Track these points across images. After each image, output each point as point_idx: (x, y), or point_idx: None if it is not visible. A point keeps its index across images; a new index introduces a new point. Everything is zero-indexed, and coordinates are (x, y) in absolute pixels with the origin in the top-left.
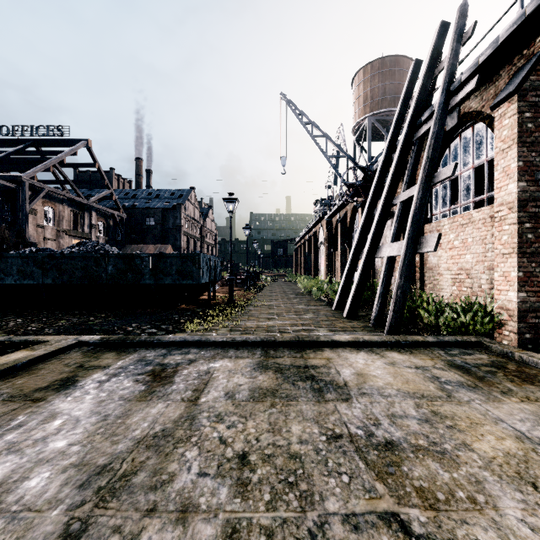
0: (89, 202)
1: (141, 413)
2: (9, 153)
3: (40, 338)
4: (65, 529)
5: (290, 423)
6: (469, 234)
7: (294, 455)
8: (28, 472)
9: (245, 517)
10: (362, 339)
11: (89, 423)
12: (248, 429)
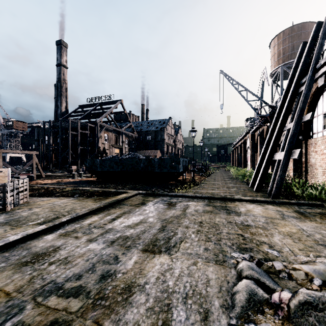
0: (122, 130)
1: (169, 212)
2: (91, 111)
3: (126, 191)
4: (162, 226)
5: (216, 218)
6: None
7: (215, 223)
8: (148, 218)
9: (201, 229)
10: (255, 199)
11: (156, 212)
12: (202, 218)
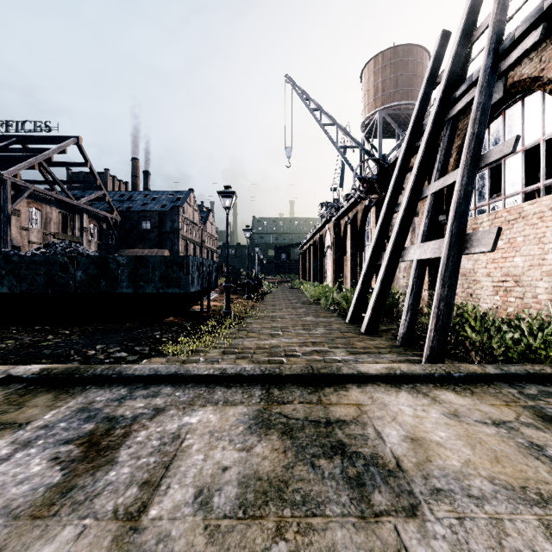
0: (80, 204)
1: None
2: None
3: None
4: None
5: None
6: (519, 231)
7: None
8: None
9: None
10: (399, 371)
11: None
12: None
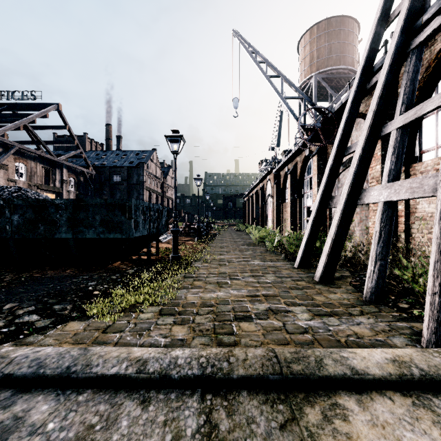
0: (60, 160)
1: None
2: None
3: None
4: None
5: None
6: None
7: None
8: None
9: None
10: (416, 369)
11: None
12: None
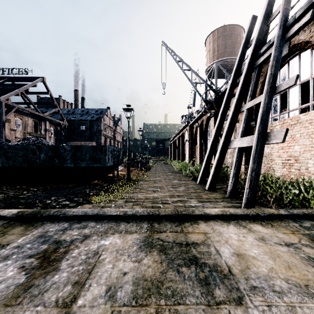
0: (44, 115)
1: None
2: None
3: None
4: None
5: None
6: (297, 131)
7: None
8: None
9: None
10: (228, 212)
11: None
12: None
